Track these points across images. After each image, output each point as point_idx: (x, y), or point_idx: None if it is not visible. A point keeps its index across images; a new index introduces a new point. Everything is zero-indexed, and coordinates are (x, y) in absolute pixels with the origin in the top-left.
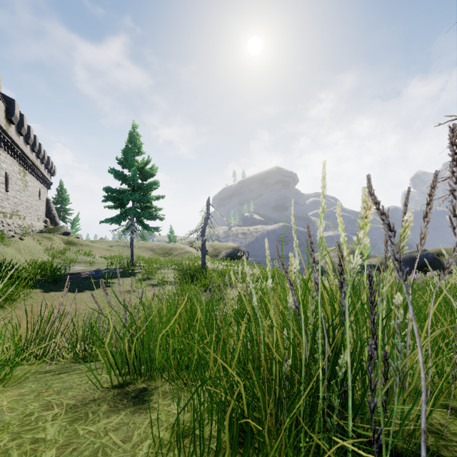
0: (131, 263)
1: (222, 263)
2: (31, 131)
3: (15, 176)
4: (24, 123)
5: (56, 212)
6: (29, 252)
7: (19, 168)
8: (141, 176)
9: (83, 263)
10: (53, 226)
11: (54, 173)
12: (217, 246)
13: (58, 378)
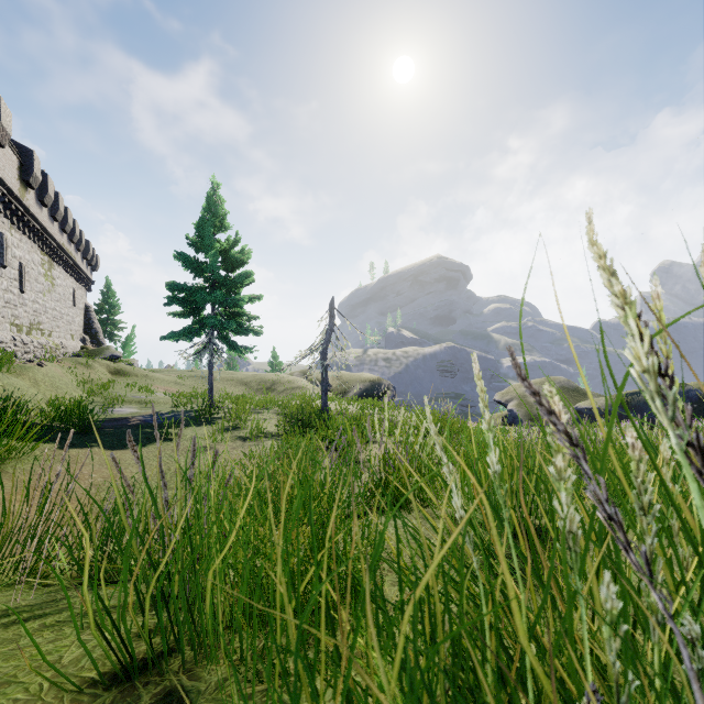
0: (210, 403)
1: (354, 405)
2: (59, 201)
3: (35, 270)
4: (49, 188)
5: (99, 326)
6: (52, 385)
7: (42, 258)
8: (224, 264)
9: (136, 404)
10: (94, 346)
11: (97, 266)
12: (346, 378)
13: (7, 640)
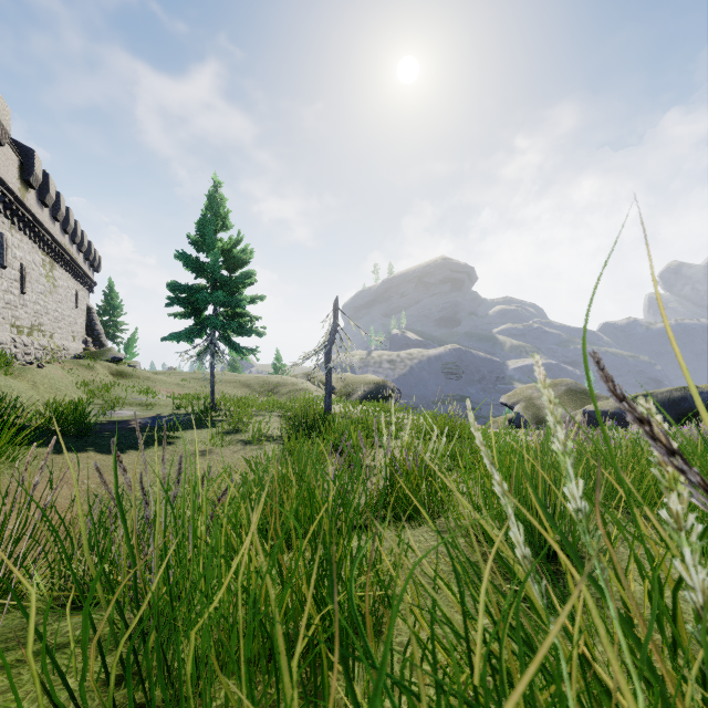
0: (211, 405)
1: (358, 407)
2: (61, 201)
3: (36, 270)
4: (50, 188)
5: (101, 327)
6: (51, 387)
7: (43, 259)
8: (226, 263)
9: (137, 406)
10: (97, 348)
11: (99, 267)
12: (350, 380)
13: None
